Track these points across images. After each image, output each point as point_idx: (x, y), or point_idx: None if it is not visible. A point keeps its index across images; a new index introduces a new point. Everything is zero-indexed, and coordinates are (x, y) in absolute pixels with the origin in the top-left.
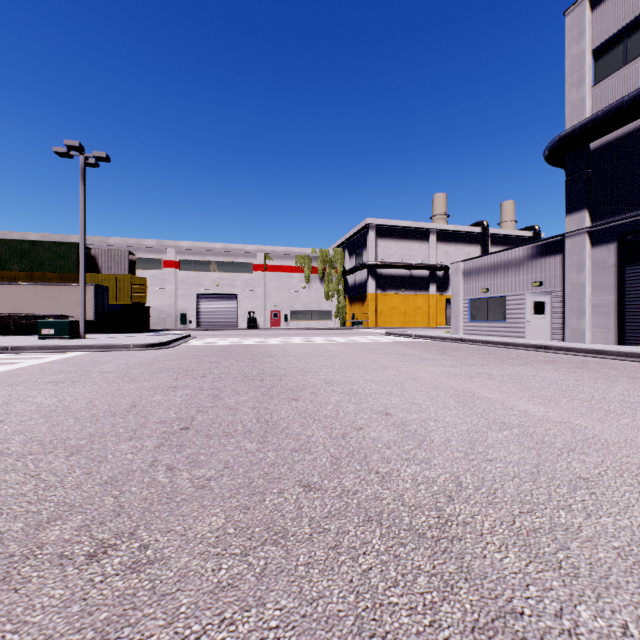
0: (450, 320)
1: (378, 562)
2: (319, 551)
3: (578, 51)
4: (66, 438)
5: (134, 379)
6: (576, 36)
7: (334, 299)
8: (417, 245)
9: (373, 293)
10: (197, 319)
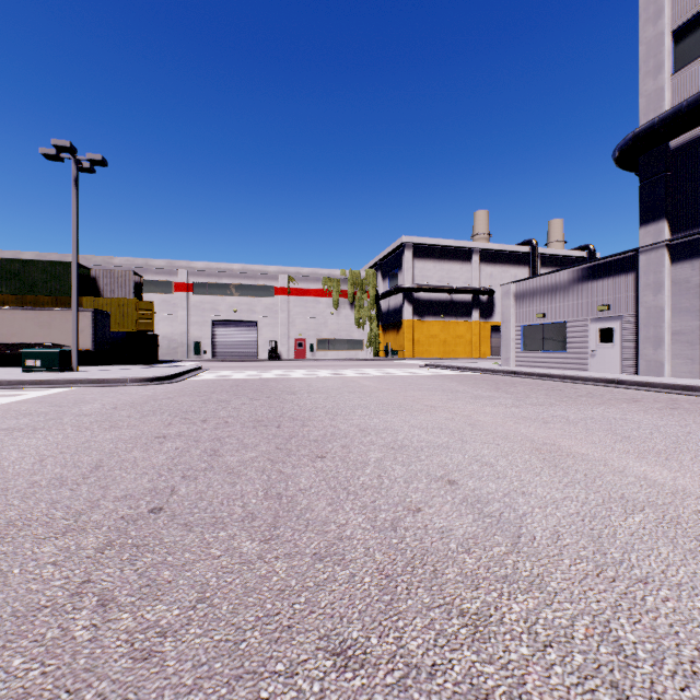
0: (495, 350)
1: None
2: None
3: (655, 33)
4: None
5: (115, 425)
6: (652, 16)
7: (366, 326)
8: (458, 266)
9: (409, 320)
10: (212, 349)
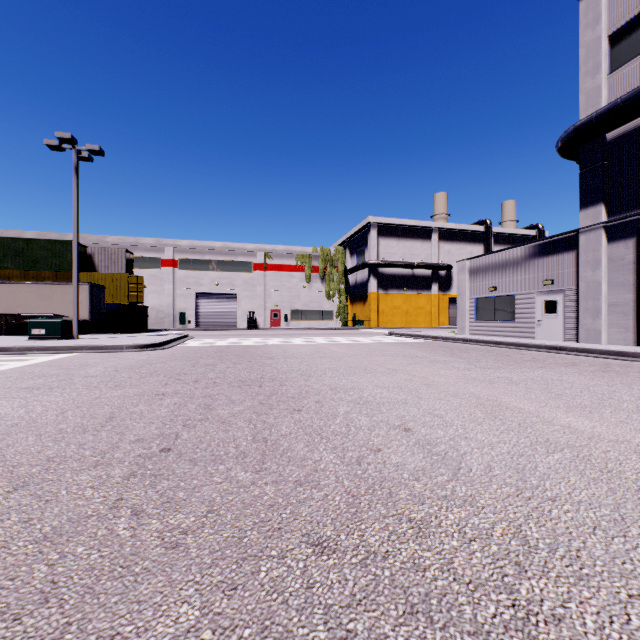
0: (453, 320)
1: None
2: None
3: (593, 37)
4: (16, 464)
5: (119, 384)
6: (591, 21)
7: (335, 299)
8: (419, 244)
9: (375, 293)
10: (196, 319)
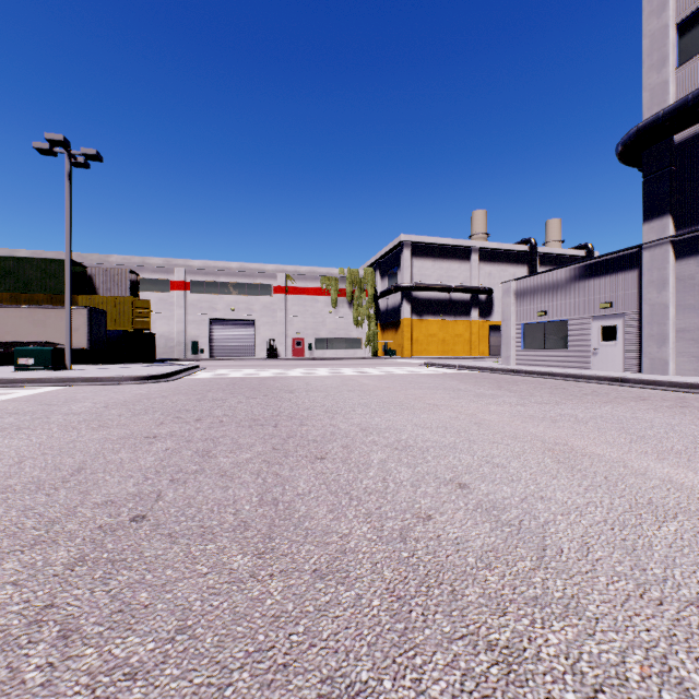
0: (494, 349)
1: None
2: None
3: (659, 26)
4: None
5: (104, 424)
6: (656, 8)
7: (364, 325)
8: (457, 265)
9: (408, 319)
10: (210, 348)
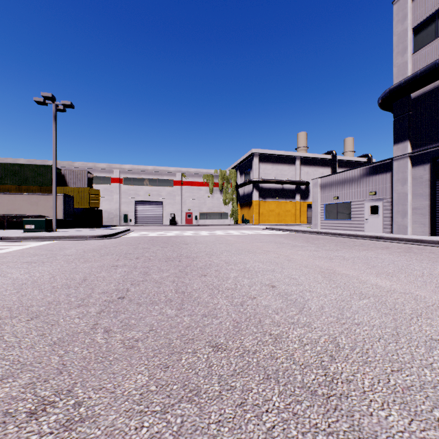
0: (310, 219)
1: (279, 420)
2: (228, 409)
3: (402, 29)
4: (30, 305)
5: (87, 260)
6: (401, 18)
7: (230, 205)
8: (287, 167)
9: (257, 200)
10: (135, 218)
